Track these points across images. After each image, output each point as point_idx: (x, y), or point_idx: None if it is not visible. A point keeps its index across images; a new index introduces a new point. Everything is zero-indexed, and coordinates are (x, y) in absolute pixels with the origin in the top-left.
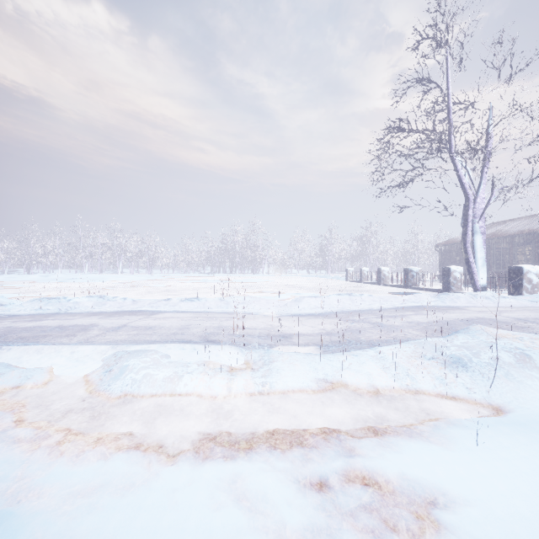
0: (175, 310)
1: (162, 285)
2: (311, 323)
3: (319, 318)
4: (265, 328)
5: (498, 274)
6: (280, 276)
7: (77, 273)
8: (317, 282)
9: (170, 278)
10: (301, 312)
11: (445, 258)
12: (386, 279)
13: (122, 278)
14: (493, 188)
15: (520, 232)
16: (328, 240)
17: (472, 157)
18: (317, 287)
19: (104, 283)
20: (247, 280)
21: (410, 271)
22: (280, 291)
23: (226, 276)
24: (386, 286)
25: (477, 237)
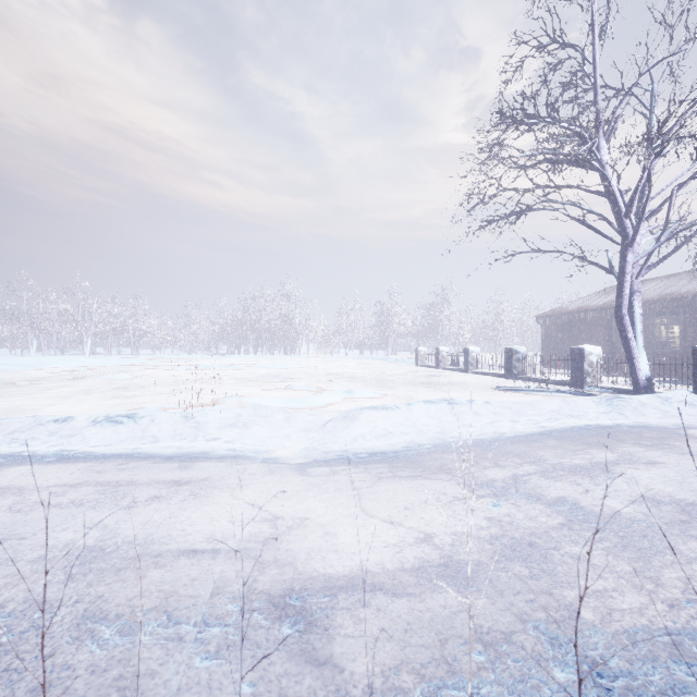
0: (64, 449)
1: (126, 376)
2: (386, 505)
3: (404, 479)
4: (251, 540)
5: (670, 359)
6: (323, 358)
7: (25, 354)
8: (375, 368)
9: (159, 362)
10: (356, 445)
11: (550, 333)
12: (477, 363)
13: (77, 363)
14: (668, 217)
15: (663, 296)
16: (388, 310)
17: (648, 157)
18: (376, 377)
19: (38, 371)
20: (272, 366)
21: (515, 353)
22: (320, 387)
23: (246, 359)
24: (477, 375)
25: (637, 300)
